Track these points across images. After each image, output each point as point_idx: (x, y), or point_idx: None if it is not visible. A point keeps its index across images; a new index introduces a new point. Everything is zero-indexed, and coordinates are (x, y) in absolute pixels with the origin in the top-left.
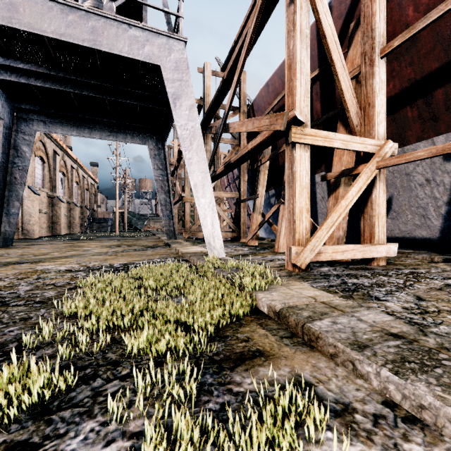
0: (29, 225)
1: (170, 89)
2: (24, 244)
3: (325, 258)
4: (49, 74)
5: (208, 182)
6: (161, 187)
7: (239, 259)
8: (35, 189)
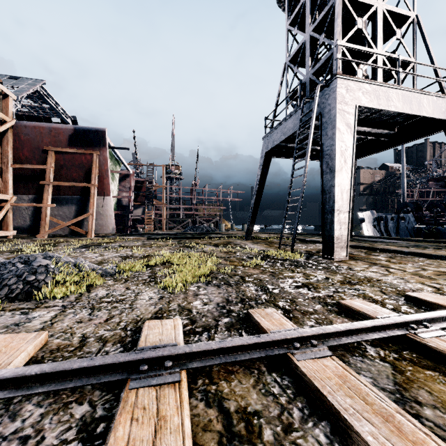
0: None
1: None
2: None
3: None
4: None
5: None
6: None
7: None
8: None
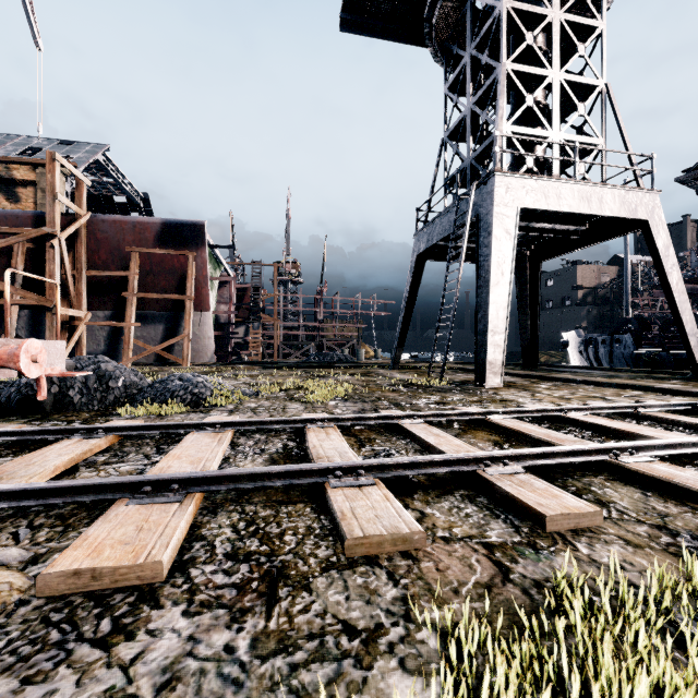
0: None
1: None
2: None
3: None
4: None
5: None
6: None
7: None
8: None
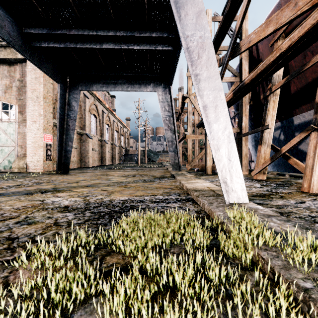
0: (86, 158)
1: None
2: (76, 172)
3: None
4: (78, 35)
5: (221, 102)
6: (168, 126)
7: (264, 204)
8: (90, 135)
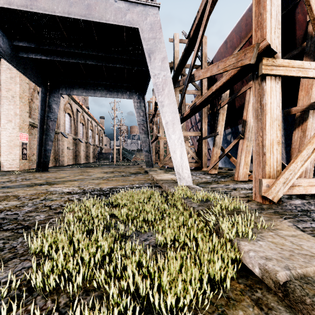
0: (61, 157)
1: (146, 46)
2: (55, 170)
3: (298, 192)
4: (65, 51)
5: (177, 120)
6: (142, 129)
7: (204, 187)
8: (65, 134)
